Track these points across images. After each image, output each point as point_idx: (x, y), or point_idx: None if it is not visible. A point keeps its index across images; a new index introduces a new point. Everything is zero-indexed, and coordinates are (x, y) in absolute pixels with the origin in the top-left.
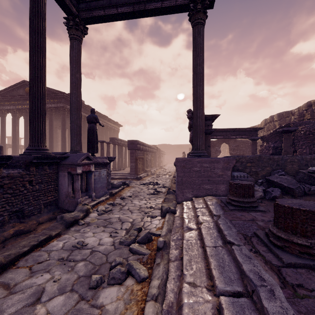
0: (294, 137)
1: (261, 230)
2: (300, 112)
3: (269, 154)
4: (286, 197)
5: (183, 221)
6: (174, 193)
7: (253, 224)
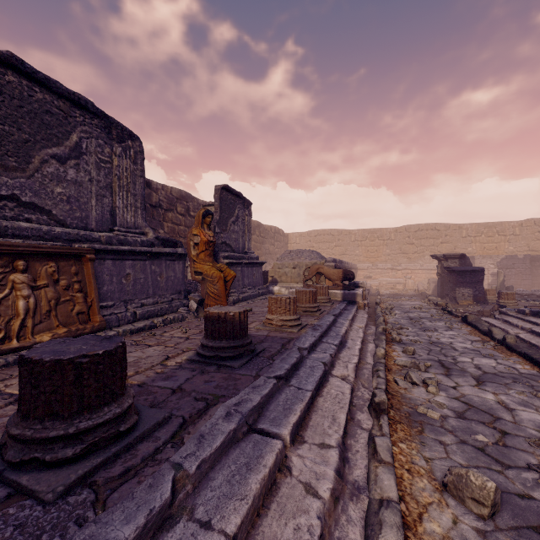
0: None
1: (2, 509)
2: None
3: None
4: None
5: None
6: None
7: None
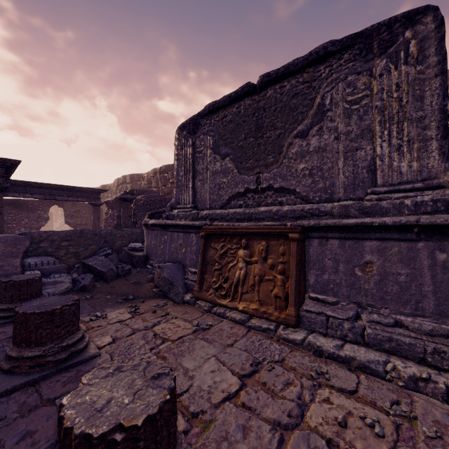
0: (135, 206)
1: None
2: (149, 179)
3: (115, 225)
4: (98, 283)
5: None
6: None
7: (7, 344)
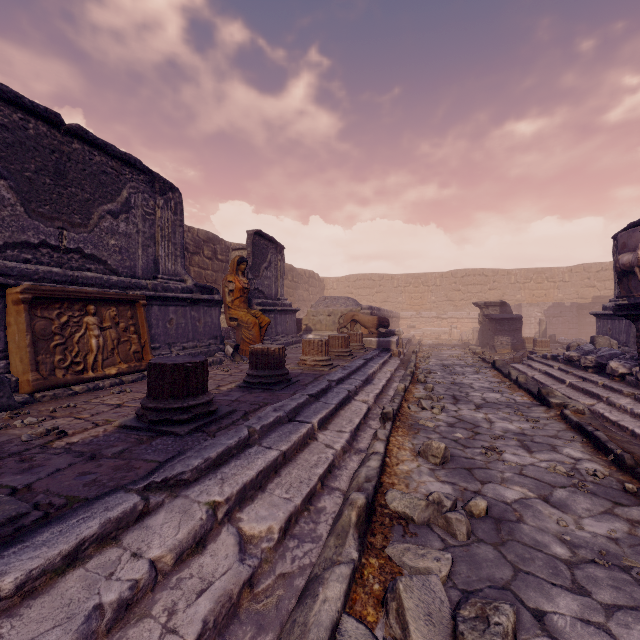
0: None
1: (159, 437)
2: None
3: None
4: None
5: None
6: None
7: (142, 448)
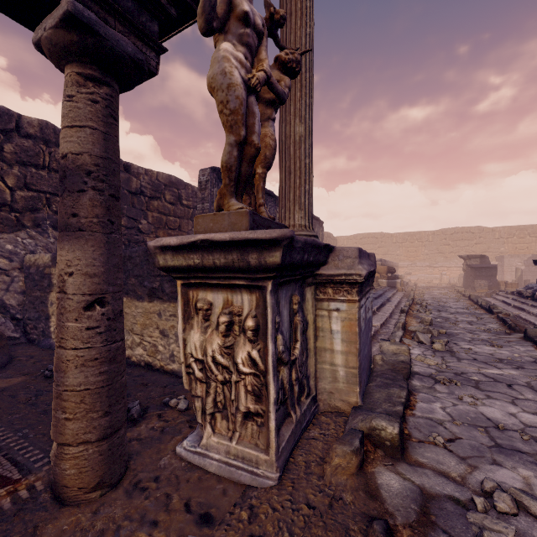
0: None
1: None
2: None
3: None
4: None
5: (375, 334)
6: (360, 411)
7: None
